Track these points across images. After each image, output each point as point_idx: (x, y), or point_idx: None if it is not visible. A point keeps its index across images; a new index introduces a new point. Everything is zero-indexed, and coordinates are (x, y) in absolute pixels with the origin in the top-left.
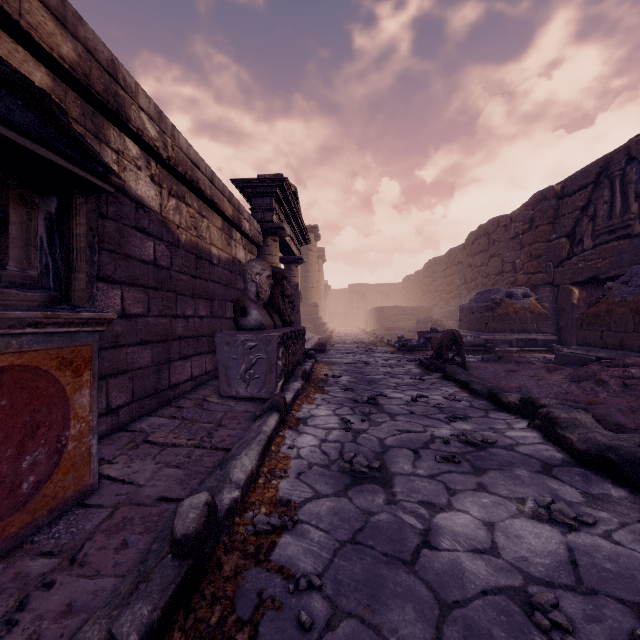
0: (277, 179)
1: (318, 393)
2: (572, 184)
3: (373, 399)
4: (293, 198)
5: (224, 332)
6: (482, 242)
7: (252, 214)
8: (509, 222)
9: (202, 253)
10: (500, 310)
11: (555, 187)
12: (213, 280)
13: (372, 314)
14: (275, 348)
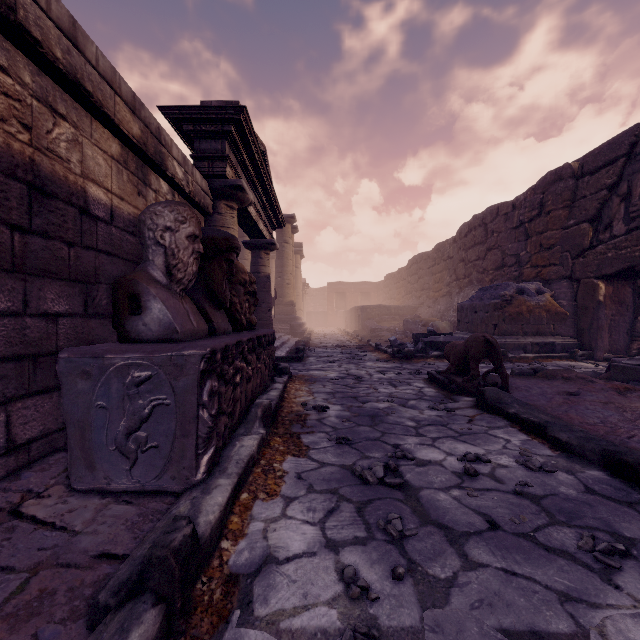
0: (230, 108)
1: (290, 455)
2: (595, 160)
3: (393, 470)
4: (258, 149)
5: (79, 348)
6: (478, 233)
7: (195, 164)
8: (511, 210)
9: (54, 186)
10: (512, 308)
11: (572, 165)
12: (94, 247)
13: (353, 314)
14: (193, 383)
